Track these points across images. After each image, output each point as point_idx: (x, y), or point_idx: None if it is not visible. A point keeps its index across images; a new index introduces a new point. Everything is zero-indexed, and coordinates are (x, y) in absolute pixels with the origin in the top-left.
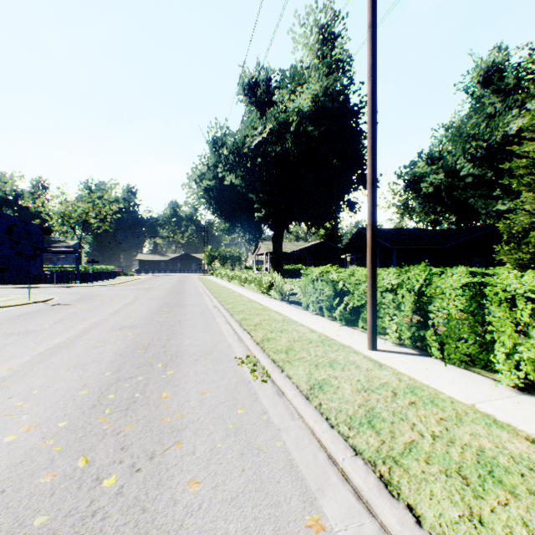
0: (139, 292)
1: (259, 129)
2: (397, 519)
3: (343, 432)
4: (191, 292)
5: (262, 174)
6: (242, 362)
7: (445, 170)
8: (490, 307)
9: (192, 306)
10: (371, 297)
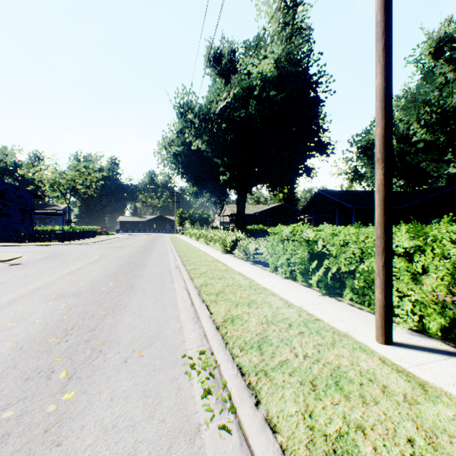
0: (108, 251)
1: (224, 95)
2: None
3: None
4: (158, 250)
5: (226, 139)
6: (191, 367)
7: (397, 136)
8: None
9: (154, 266)
10: (384, 265)
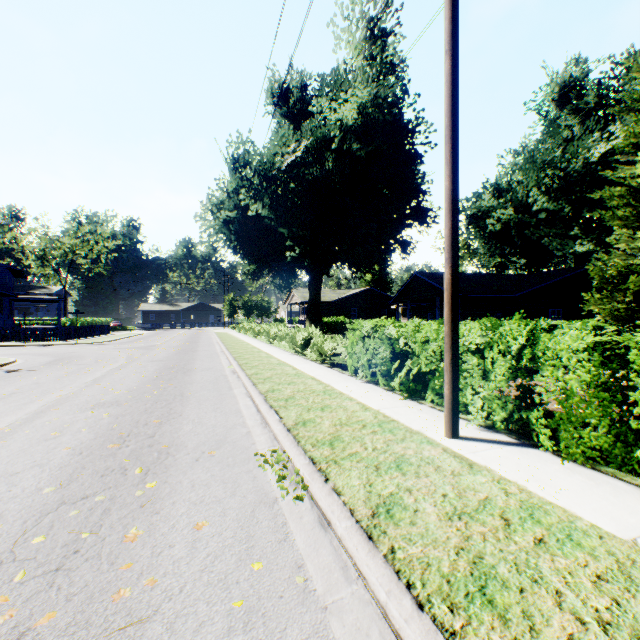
0: (135, 353)
1: (292, 146)
2: None
3: (442, 621)
4: (204, 351)
5: (295, 203)
6: (265, 462)
7: (515, 203)
8: (636, 379)
9: (203, 371)
10: (451, 362)
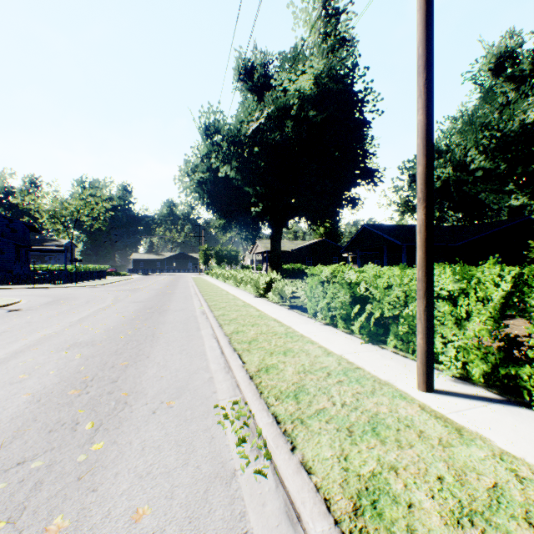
0: (121, 294)
1: (256, 115)
2: None
3: None
4: (180, 293)
5: (259, 165)
6: (224, 417)
7: (454, 163)
8: None
9: (176, 312)
10: (425, 310)
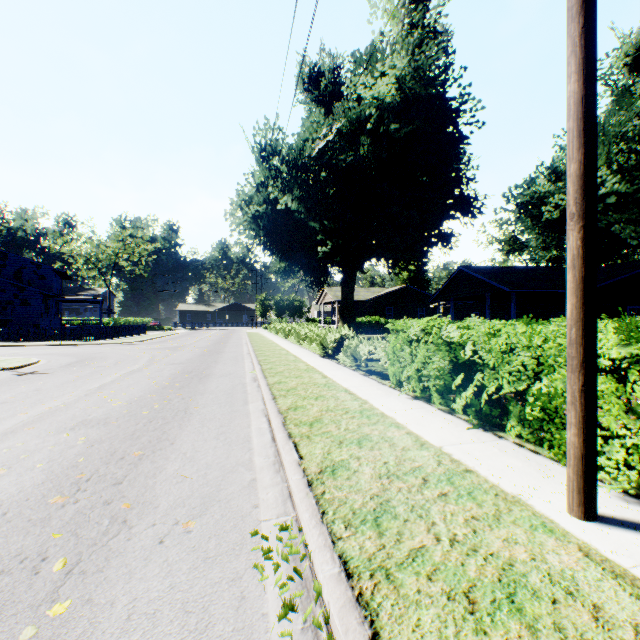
0: (159, 354)
1: (323, 131)
2: None
3: None
4: (229, 353)
5: (327, 193)
6: (265, 556)
7: None
8: None
9: (221, 377)
10: (583, 390)
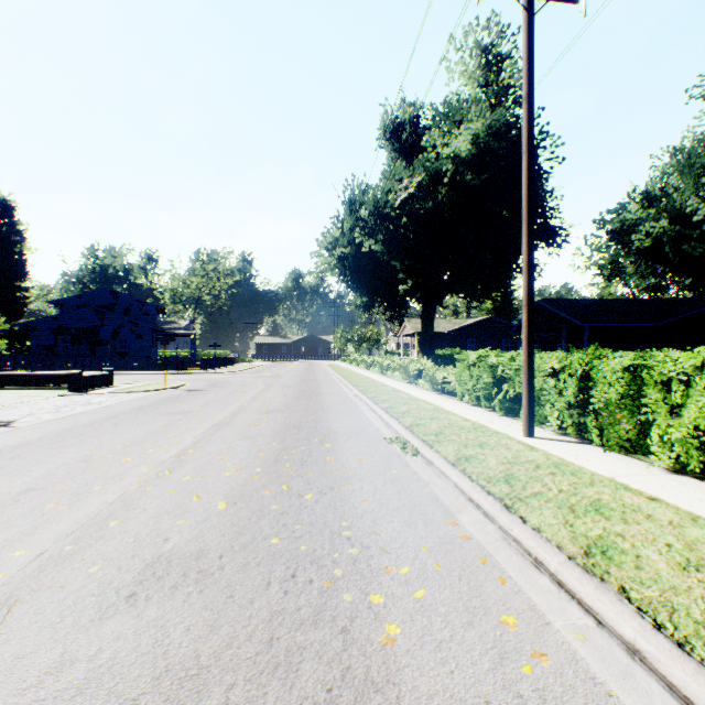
0: (267, 380)
1: (404, 182)
2: (509, 520)
3: (481, 484)
4: (324, 380)
5: (407, 237)
6: (391, 441)
7: (671, 214)
8: (646, 390)
9: (330, 394)
10: (527, 381)
